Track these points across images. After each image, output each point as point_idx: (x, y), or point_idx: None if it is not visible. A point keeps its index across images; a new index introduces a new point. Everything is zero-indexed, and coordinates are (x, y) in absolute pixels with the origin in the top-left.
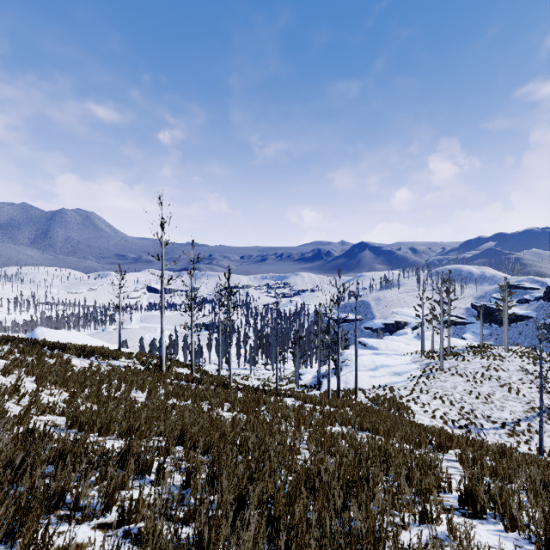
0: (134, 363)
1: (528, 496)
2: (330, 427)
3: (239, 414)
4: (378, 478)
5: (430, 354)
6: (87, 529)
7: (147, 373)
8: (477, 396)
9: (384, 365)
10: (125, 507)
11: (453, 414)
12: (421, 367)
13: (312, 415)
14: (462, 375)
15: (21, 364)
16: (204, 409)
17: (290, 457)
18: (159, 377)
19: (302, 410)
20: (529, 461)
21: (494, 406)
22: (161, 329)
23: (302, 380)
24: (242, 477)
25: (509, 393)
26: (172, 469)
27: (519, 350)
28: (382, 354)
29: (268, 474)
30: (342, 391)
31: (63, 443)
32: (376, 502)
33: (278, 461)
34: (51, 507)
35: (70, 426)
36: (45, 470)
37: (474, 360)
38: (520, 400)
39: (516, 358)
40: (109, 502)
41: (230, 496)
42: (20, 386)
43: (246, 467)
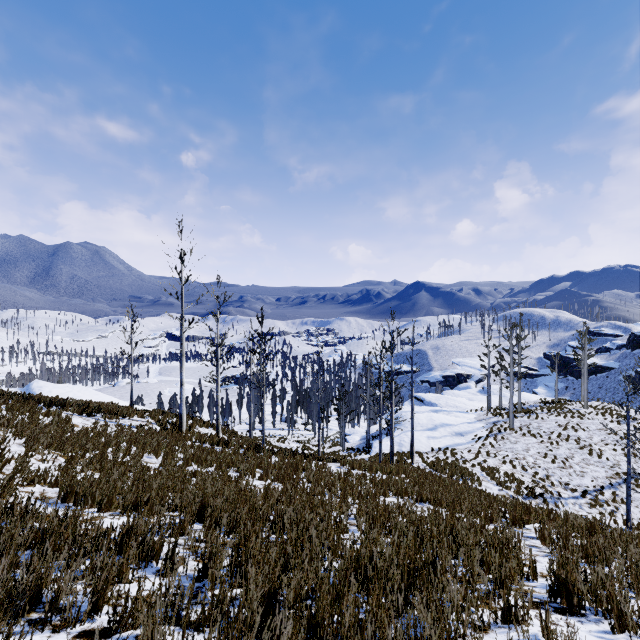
0: (148, 423)
1: (632, 583)
2: (384, 498)
3: (273, 483)
4: (446, 563)
5: (497, 411)
6: (65, 639)
7: (163, 434)
8: (553, 460)
9: (444, 424)
10: (121, 607)
11: (525, 481)
12: (487, 426)
13: (361, 483)
14: (536, 435)
15: (7, 424)
16: (231, 477)
17: (336, 537)
18: (178, 439)
19: (349, 477)
20: (625, 539)
21: (573, 471)
22: (181, 382)
23: (349, 442)
24: (274, 566)
25: (590, 456)
26: (185, 555)
27: (600, 406)
28: (442, 411)
29: (308, 560)
30: (396, 455)
31: (47, 522)
32: (447, 596)
33: (320, 542)
34: (21, 608)
35: (63, 499)
36: (16, 559)
37: (549, 418)
38: (603, 465)
39: (597, 416)
40: (99, 601)
41: (258, 592)
42: (3, 450)
43: (280, 552)
